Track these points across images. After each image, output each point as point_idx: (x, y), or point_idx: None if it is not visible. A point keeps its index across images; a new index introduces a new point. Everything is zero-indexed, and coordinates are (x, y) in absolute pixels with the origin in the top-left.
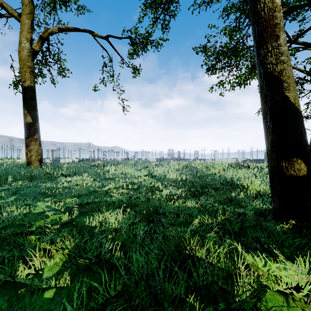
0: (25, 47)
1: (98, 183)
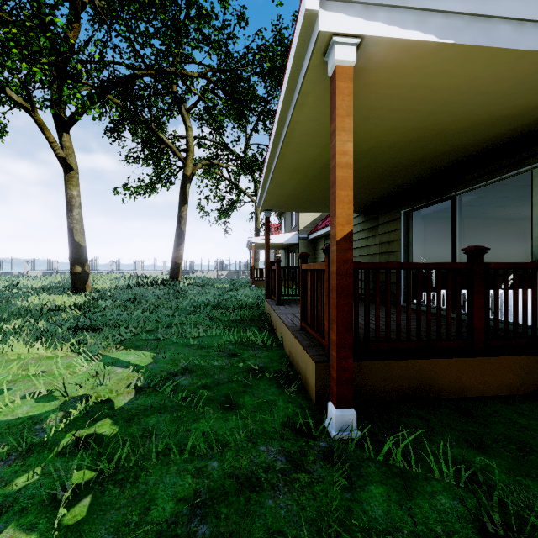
0: None
1: None
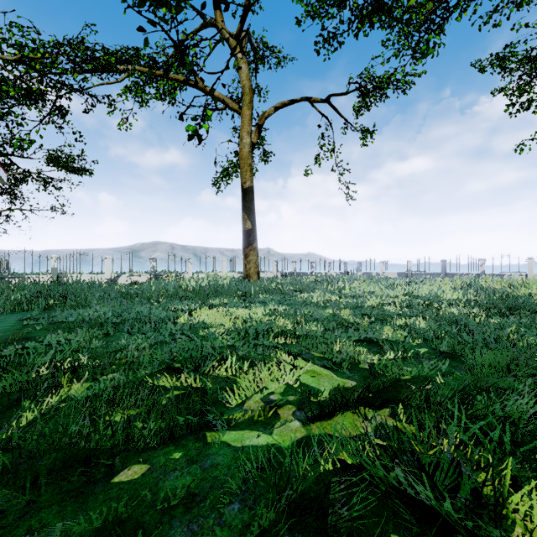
0: (247, 143)
1: (352, 299)
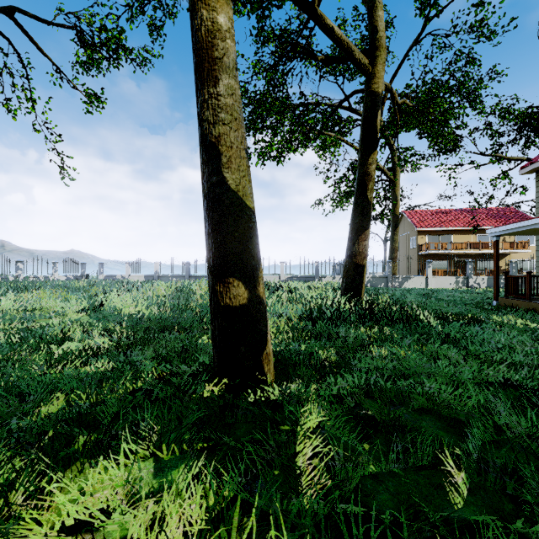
0: None
1: None
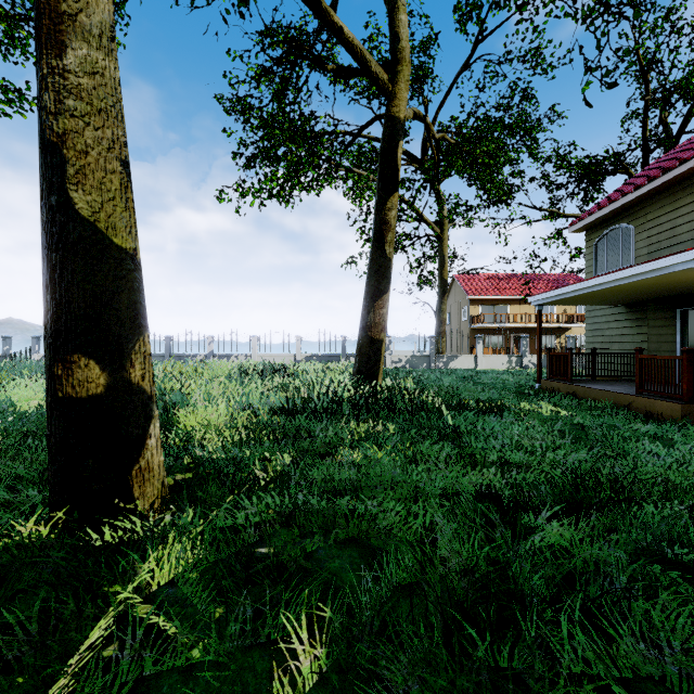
0: None
1: None
